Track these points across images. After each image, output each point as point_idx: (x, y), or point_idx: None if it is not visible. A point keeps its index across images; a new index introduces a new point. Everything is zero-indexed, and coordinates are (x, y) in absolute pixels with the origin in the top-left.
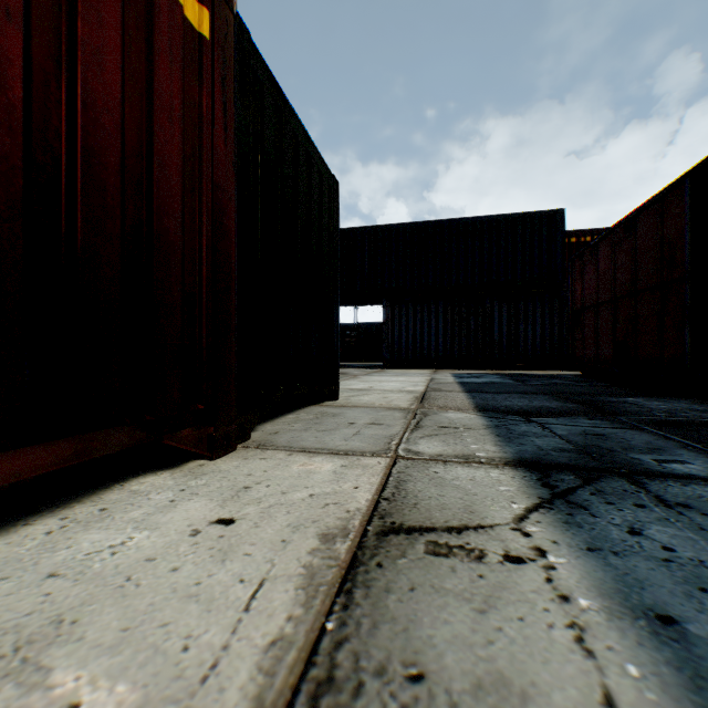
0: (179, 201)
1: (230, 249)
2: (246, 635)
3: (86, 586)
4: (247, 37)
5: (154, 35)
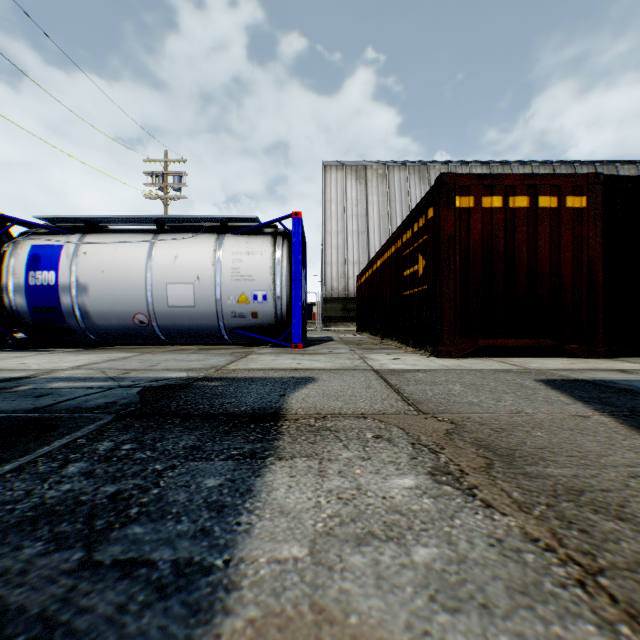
0: (569, 271)
1: (597, 278)
2: (557, 367)
3: (535, 362)
4: (612, 178)
5: (559, 226)
